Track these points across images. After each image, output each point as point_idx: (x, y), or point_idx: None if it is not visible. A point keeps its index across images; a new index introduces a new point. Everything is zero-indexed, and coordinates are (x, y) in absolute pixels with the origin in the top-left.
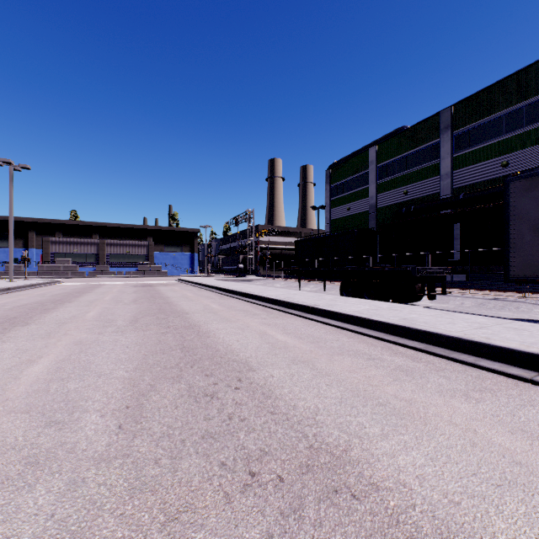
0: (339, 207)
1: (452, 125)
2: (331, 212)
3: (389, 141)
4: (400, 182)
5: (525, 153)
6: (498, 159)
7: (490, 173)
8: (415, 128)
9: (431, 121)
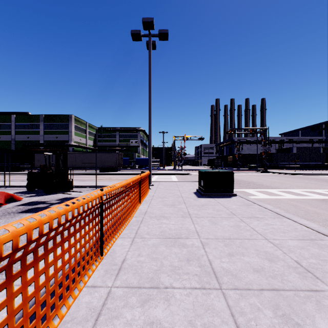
0: None
1: (44, 120)
2: None
3: (21, 115)
4: (26, 133)
5: (61, 136)
6: (55, 135)
7: (54, 138)
8: (32, 116)
9: (37, 116)
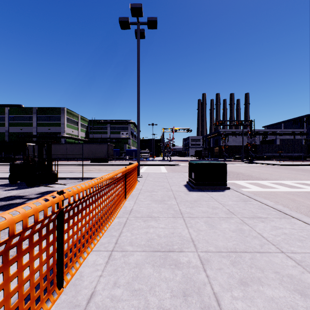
0: None
1: (37, 113)
2: None
3: (15, 108)
4: (19, 125)
5: (54, 128)
6: (48, 127)
7: (46, 130)
8: (25, 108)
9: (31, 108)
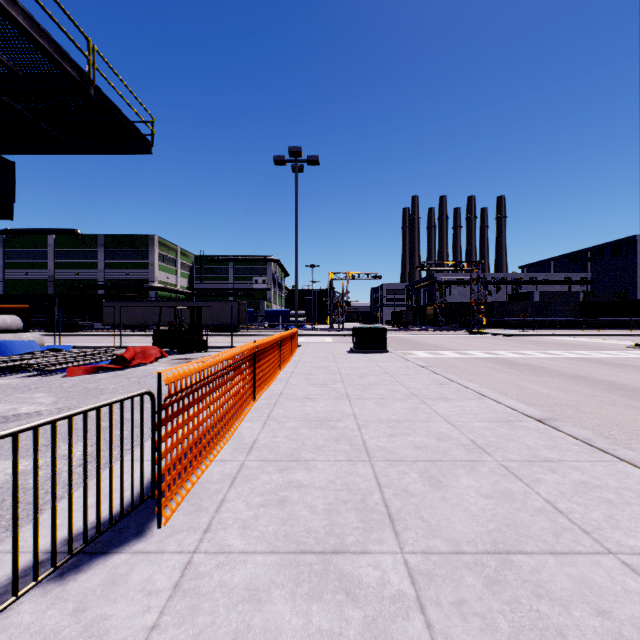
0: (16, 270)
1: (105, 244)
2: (6, 272)
3: (65, 236)
4: (74, 266)
5: (136, 271)
6: (126, 270)
7: (123, 276)
8: (84, 236)
9: (94, 237)
